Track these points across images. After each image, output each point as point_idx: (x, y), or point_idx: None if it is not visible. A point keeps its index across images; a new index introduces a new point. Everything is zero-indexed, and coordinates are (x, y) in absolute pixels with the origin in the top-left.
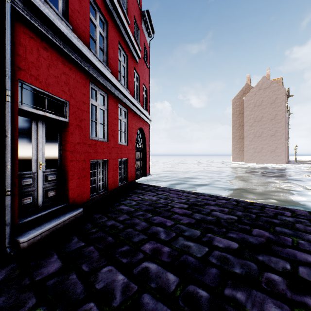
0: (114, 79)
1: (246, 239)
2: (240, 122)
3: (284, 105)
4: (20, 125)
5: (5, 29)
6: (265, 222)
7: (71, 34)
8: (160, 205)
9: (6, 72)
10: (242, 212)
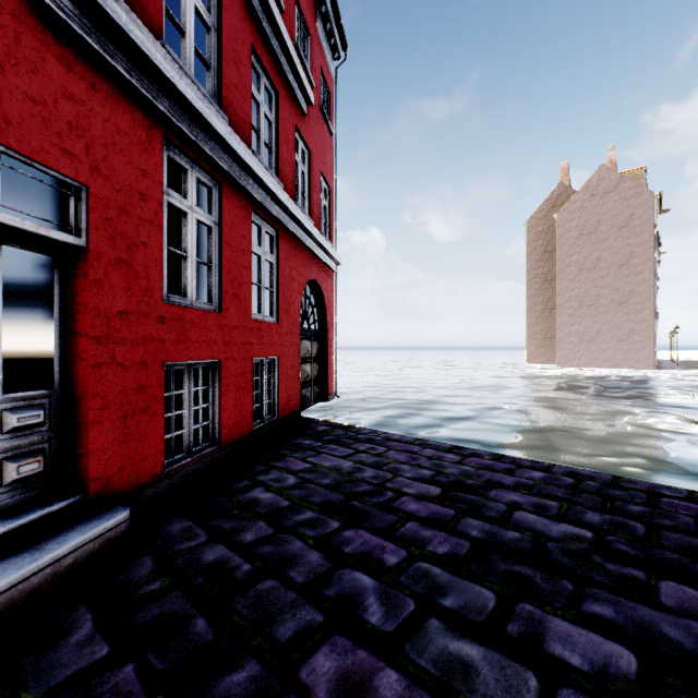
0: (238, 143)
1: (652, 630)
2: (545, 272)
3: (649, 231)
4: (22, 275)
5: None
6: (684, 553)
7: None
8: (362, 487)
9: None
10: (599, 512)
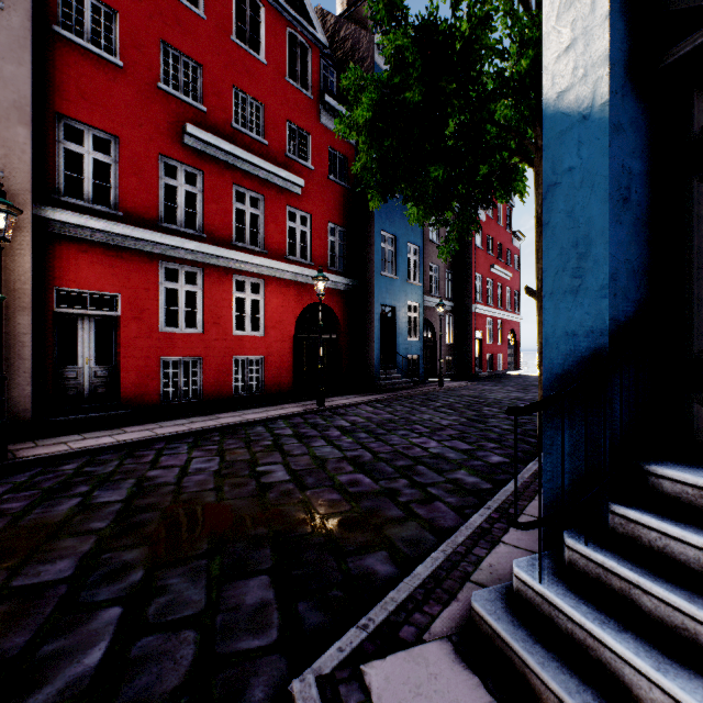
0: (496, 311)
1: None
2: None
3: None
4: None
5: (475, 320)
6: None
7: (485, 308)
8: (523, 377)
9: (475, 330)
10: None
